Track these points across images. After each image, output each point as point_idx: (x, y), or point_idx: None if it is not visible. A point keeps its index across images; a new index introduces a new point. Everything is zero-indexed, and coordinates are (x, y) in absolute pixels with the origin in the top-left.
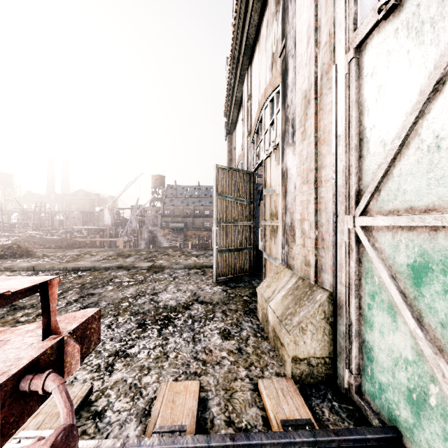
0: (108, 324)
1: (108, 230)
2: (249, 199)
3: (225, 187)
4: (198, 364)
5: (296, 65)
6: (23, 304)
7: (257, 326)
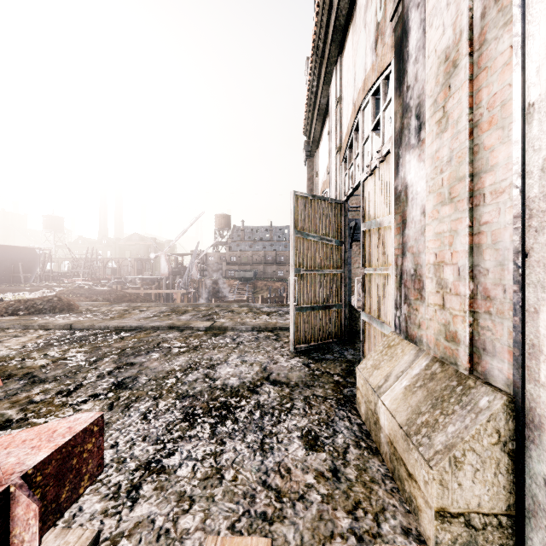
0: (144, 412)
1: (164, 280)
2: (339, 238)
3: (305, 223)
4: (269, 496)
5: (425, 16)
6: (45, 375)
7: (358, 428)
